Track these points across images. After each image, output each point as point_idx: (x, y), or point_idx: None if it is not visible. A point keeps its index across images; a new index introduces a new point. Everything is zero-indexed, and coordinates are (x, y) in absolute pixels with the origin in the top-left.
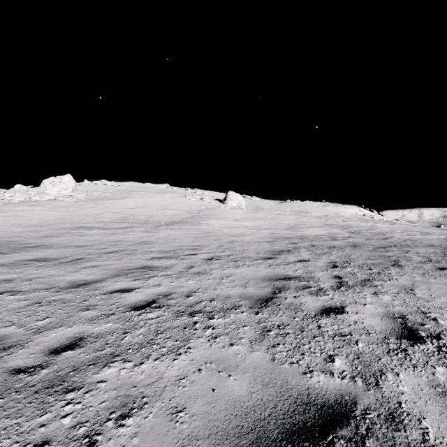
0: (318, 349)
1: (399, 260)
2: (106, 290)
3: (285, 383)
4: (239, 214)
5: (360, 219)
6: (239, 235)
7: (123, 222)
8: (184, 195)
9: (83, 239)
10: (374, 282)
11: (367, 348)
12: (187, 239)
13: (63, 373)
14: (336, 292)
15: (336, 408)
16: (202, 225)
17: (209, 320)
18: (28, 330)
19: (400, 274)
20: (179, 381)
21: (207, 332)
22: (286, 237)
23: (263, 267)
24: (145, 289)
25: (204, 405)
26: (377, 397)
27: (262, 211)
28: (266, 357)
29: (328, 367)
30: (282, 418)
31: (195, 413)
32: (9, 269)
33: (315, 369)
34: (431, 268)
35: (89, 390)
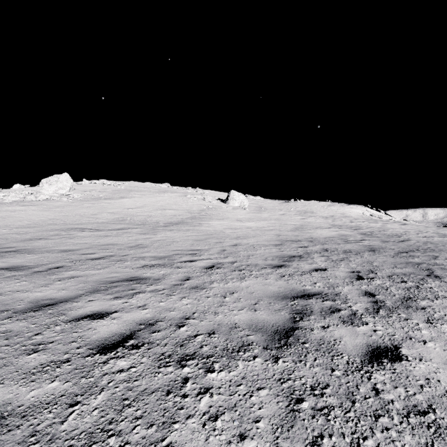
0: None
1: (432, 269)
2: (73, 314)
3: None
4: (242, 214)
5: (367, 219)
6: (243, 237)
7: (119, 223)
8: (184, 194)
9: (71, 242)
10: (418, 302)
11: None
12: (186, 242)
13: None
14: (376, 320)
15: None
16: (203, 226)
17: (206, 375)
18: None
19: (444, 288)
20: None
21: (203, 404)
22: (293, 240)
23: (274, 279)
24: (125, 313)
25: None
26: None
27: (265, 211)
28: None
29: None
30: None
31: None
32: None
33: None
34: None
35: None
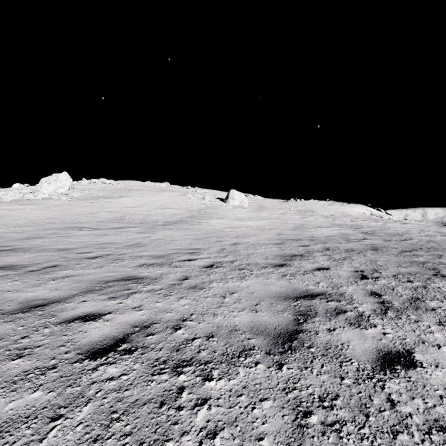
0: None
1: (438, 268)
2: (64, 316)
3: None
4: (242, 213)
5: (368, 219)
6: (243, 235)
7: (117, 222)
8: (184, 193)
9: (69, 240)
10: (427, 302)
11: None
12: (185, 240)
13: None
14: (385, 322)
15: None
16: (203, 225)
17: (203, 384)
18: None
19: None
20: None
21: (199, 418)
22: (294, 239)
23: (275, 279)
24: (119, 315)
25: None
26: None
27: (265, 210)
28: None
29: None
30: None
31: None
32: None
33: None
34: None
35: None
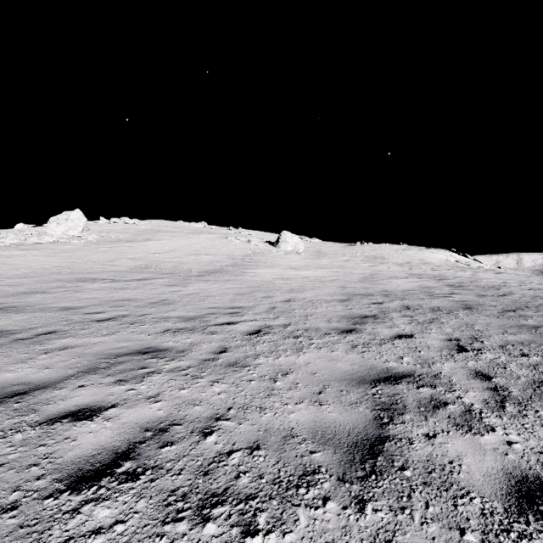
0: None
1: None
2: (49, 411)
3: None
4: (296, 261)
5: (453, 267)
6: (298, 289)
7: (141, 271)
8: (225, 236)
9: (77, 296)
10: None
11: None
12: (224, 296)
13: None
14: (505, 422)
15: None
16: (247, 276)
17: None
18: None
19: None
20: None
21: None
22: (363, 294)
23: (343, 351)
24: (126, 409)
25: None
26: None
27: (325, 256)
28: None
29: None
30: None
31: None
32: None
33: None
34: None
35: None
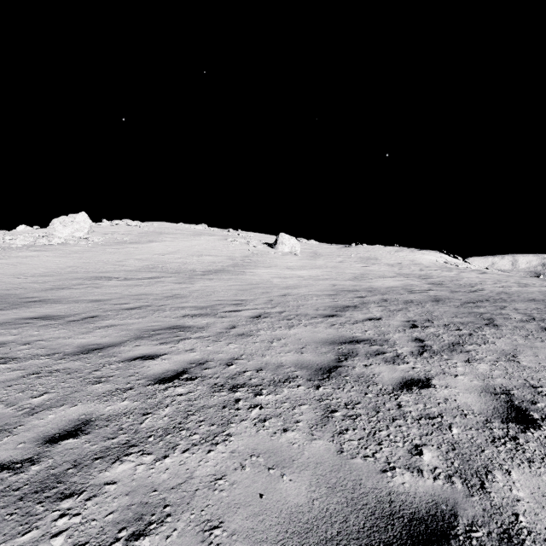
0: (399, 437)
1: (494, 319)
2: (124, 356)
3: (358, 485)
4: (293, 262)
5: (441, 268)
6: (293, 286)
7: (149, 271)
8: (224, 238)
9: (99, 291)
10: (465, 346)
11: (464, 435)
12: (228, 291)
13: (59, 470)
14: (418, 360)
15: (430, 523)
16: (248, 275)
17: (255, 397)
18: (19, 410)
19: (497, 335)
20: (215, 483)
21: (253, 413)
22: (351, 290)
23: (324, 327)
24: (174, 355)
25: (249, 518)
26: (484, 505)
27: (321, 257)
28: (331, 447)
29: (415, 462)
30: (356, 537)
31: (236, 529)
32: (3, 330)
33: (397, 464)
34: (536, 328)
35: (92, 496)
